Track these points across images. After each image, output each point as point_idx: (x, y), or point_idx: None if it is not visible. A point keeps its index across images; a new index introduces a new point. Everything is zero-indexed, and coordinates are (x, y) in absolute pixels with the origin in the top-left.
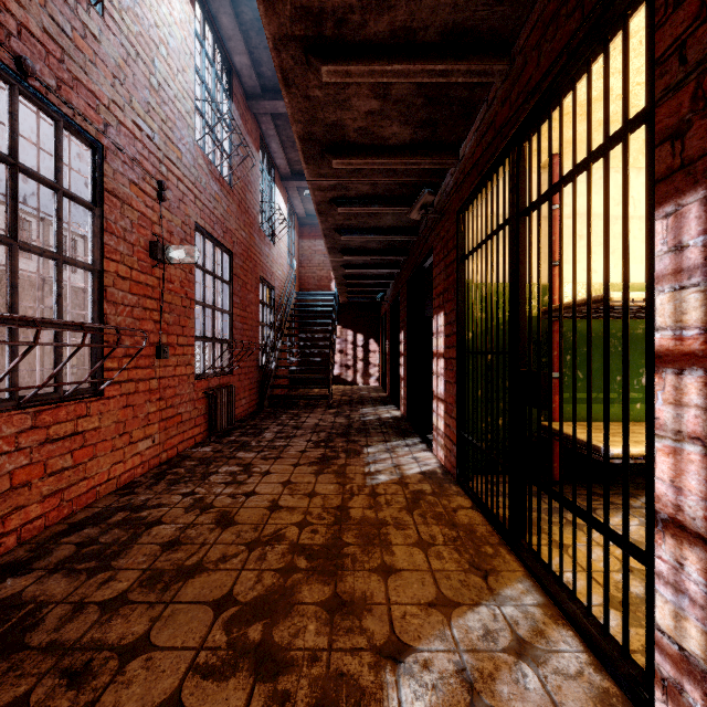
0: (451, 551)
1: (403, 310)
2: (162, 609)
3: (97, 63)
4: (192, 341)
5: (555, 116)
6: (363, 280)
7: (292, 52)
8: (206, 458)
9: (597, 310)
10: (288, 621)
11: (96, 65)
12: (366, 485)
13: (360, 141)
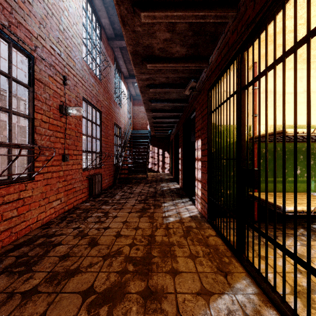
0: (207, 261)
1: (181, 138)
2: (55, 296)
3: (31, 16)
4: (81, 153)
5: (256, 42)
6: (162, 124)
7: (126, 6)
8: (86, 209)
9: (278, 138)
10: (122, 304)
11: (30, 17)
12: (163, 223)
13: (160, 55)
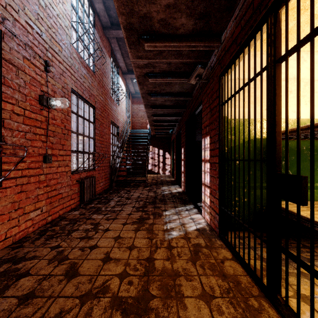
0: (227, 305)
1: (183, 137)
2: None
3: None
4: (69, 153)
5: (284, 11)
6: (163, 122)
7: None
8: (74, 219)
9: (315, 133)
10: None
11: None
12: (165, 239)
13: (161, 31)
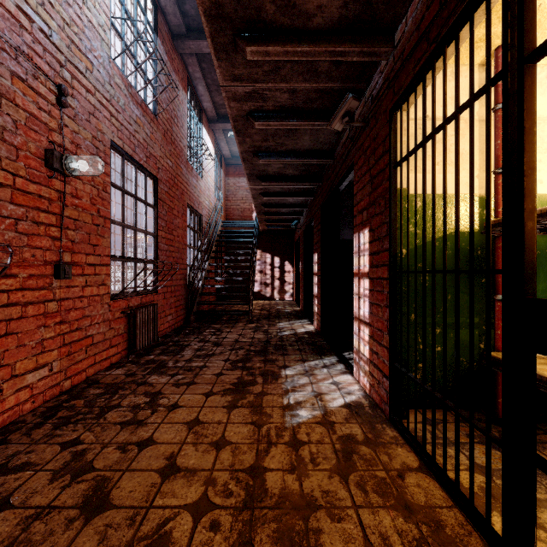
0: None
1: (317, 234)
2: None
3: None
4: (107, 261)
5: None
6: (280, 208)
7: None
8: (114, 385)
9: None
10: None
11: None
12: (285, 426)
13: (279, 21)
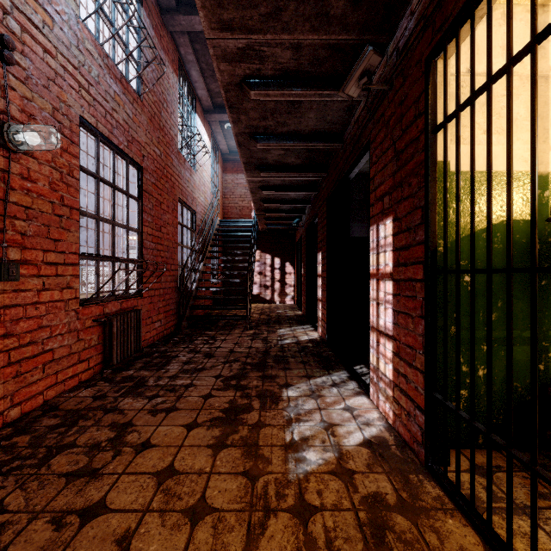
0: None
1: (322, 231)
2: None
3: None
4: (74, 259)
5: None
6: (281, 204)
7: None
8: (75, 412)
9: None
10: None
11: None
12: (288, 479)
13: None
